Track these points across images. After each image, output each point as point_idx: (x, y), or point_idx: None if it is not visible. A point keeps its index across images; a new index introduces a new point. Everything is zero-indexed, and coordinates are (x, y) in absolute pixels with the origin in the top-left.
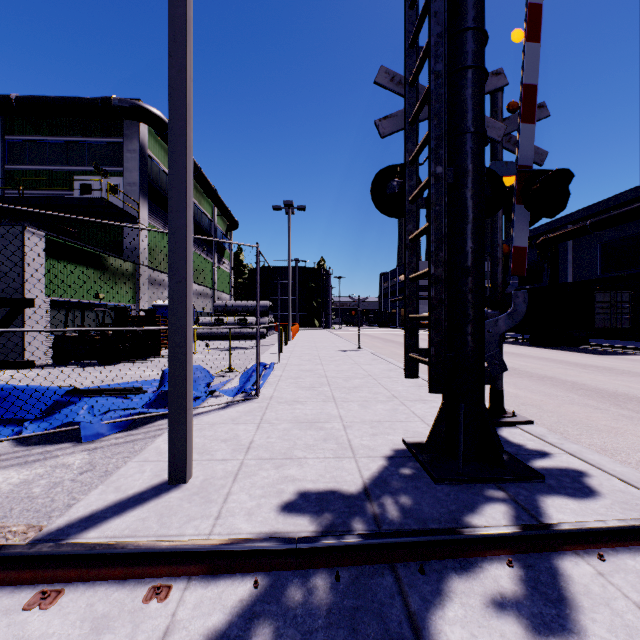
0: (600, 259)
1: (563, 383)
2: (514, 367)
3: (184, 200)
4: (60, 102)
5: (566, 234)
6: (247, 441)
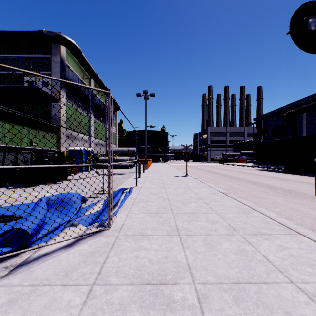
0: None
1: None
2: (292, 189)
3: None
4: (14, 33)
5: (303, 109)
6: None
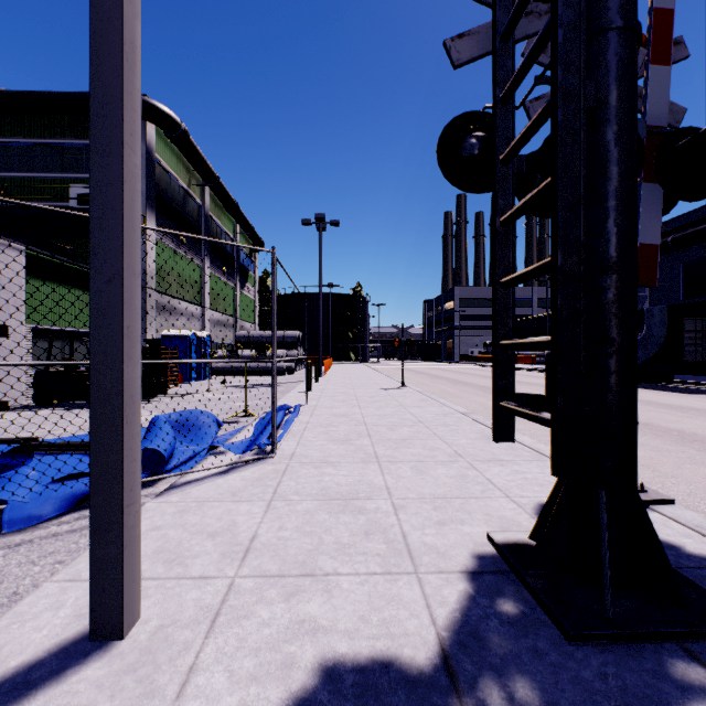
0: (683, 282)
1: (667, 432)
2: None
3: (118, 133)
4: (52, 97)
5: None
6: (247, 536)
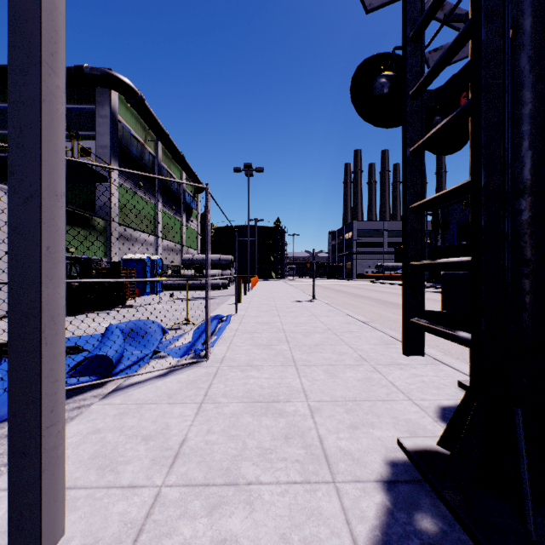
0: None
1: None
2: None
3: (36, 51)
4: None
5: None
6: (177, 440)
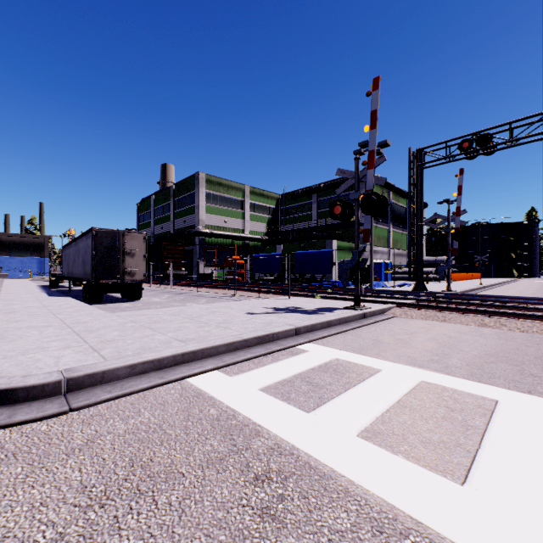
0: None
1: None
2: None
3: (371, 251)
4: (336, 184)
5: None
6: None
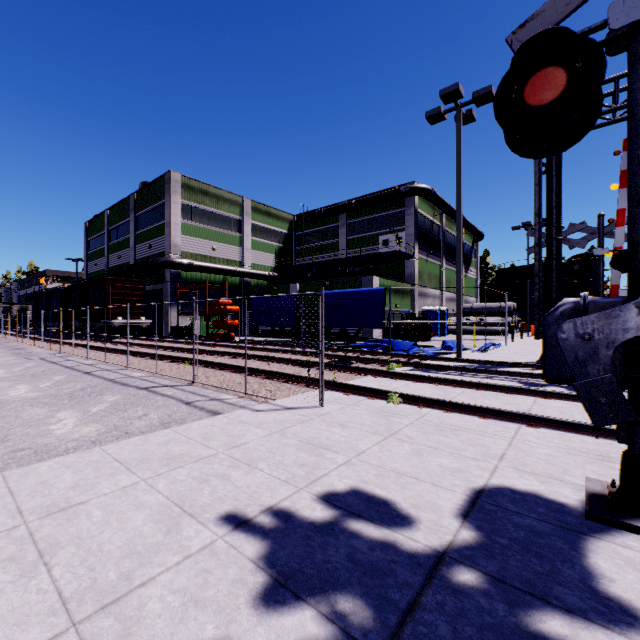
0: None
1: None
2: None
3: (460, 289)
4: (374, 198)
5: None
6: (478, 357)
